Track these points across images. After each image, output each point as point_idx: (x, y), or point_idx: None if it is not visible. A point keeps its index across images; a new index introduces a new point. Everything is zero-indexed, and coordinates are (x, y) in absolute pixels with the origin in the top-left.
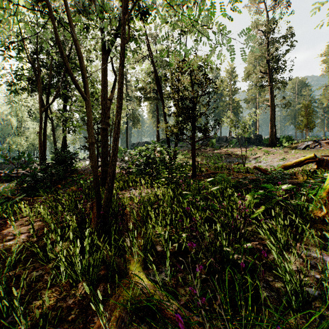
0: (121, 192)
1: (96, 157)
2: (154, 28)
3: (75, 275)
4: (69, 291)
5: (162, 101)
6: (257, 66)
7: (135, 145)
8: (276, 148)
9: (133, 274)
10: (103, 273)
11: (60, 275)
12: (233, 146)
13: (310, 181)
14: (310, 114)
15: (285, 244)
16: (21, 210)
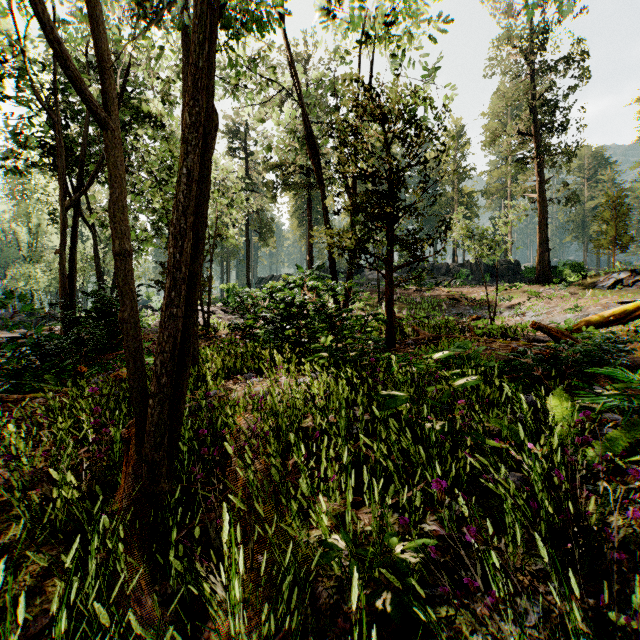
0: (226, 383)
1: None
2: None
3: None
4: None
5: (320, 185)
6: (508, 122)
7: (265, 281)
8: (553, 286)
9: None
10: None
11: None
12: (462, 283)
13: None
14: (622, 216)
15: None
16: None
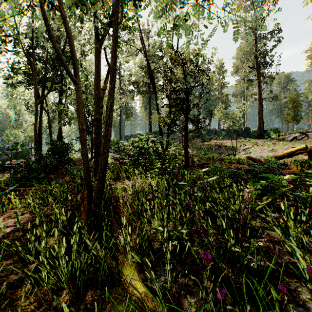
0: (114, 182)
1: (91, 148)
2: (148, 14)
3: (55, 287)
4: (50, 301)
5: (155, 93)
6: (245, 61)
7: (128, 137)
8: (264, 140)
9: (127, 283)
10: (92, 277)
11: (42, 279)
12: (222, 138)
13: (308, 171)
14: (297, 107)
15: (299, 242)
16: (12, 201)
